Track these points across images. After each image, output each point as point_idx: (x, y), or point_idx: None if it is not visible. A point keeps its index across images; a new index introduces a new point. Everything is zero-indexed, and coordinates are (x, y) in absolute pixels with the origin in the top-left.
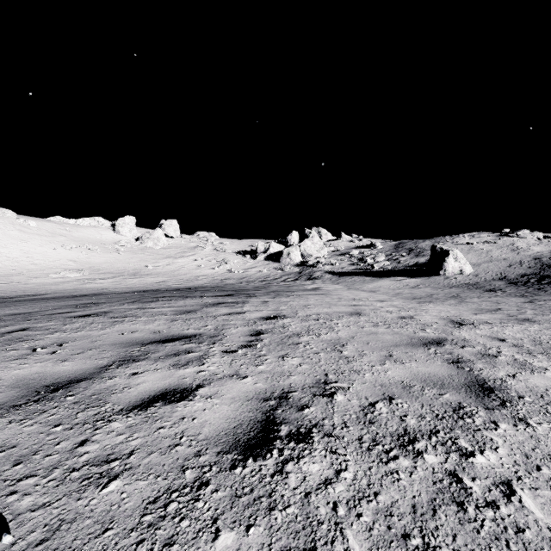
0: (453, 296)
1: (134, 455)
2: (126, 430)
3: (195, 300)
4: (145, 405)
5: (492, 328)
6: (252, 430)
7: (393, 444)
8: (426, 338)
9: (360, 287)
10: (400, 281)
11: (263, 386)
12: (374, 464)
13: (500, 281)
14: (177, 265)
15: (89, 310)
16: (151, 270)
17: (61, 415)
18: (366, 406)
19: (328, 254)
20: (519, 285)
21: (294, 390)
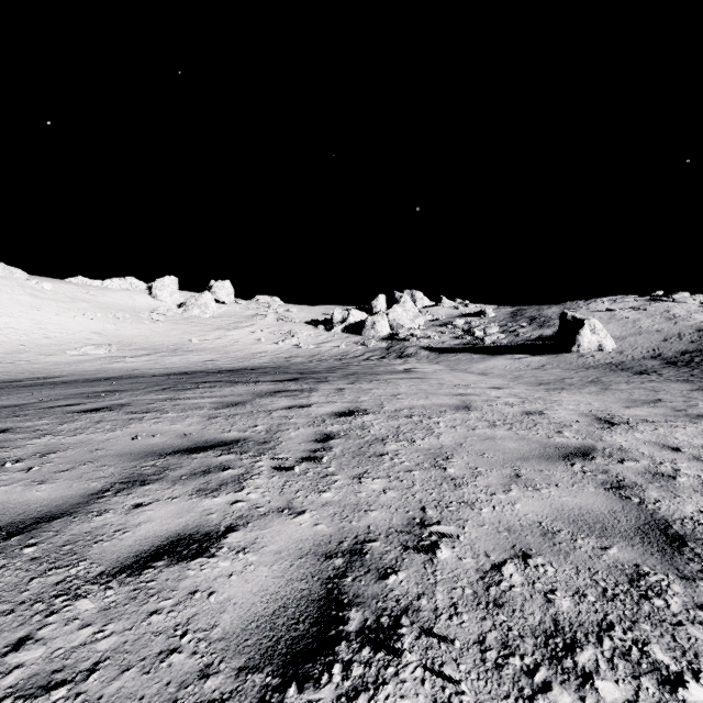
0: (592, 381)
1: (97, 674)
2: (97, 617)
3: (247, 386)
4: (140, 566)
5: (657, 430)
6: (302, 620)
7: (538, 655)
8: (566, 447)
9: (466, 368)
10: (520, 359)
11: (326, 529)
12: (510, 702)
13: (653, 361)
14: (230, 339)
15: (101, 401)
16: (197, 345)
17: (4, 583)
18: (487, 571)
19: (424, 324)
20: (680, 366)
21: (373, 538)
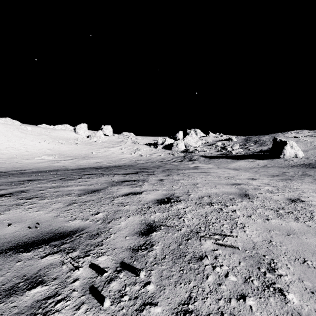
0: (303, 174)
1: None
2: None
3: (108, 177)
4: None
5: None
6: None
7: None
8: None
9: (225, 166)
10: (252, 162)
11: None
12: None
13: None
14: (110, 152)
15: (14, 188)
16: (95, 155)
17: None
18: None
19: (201, 145)
20: None
21: None
